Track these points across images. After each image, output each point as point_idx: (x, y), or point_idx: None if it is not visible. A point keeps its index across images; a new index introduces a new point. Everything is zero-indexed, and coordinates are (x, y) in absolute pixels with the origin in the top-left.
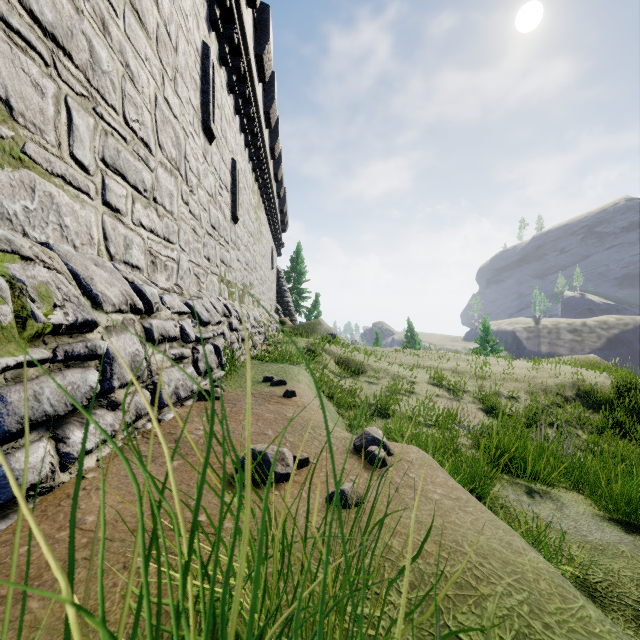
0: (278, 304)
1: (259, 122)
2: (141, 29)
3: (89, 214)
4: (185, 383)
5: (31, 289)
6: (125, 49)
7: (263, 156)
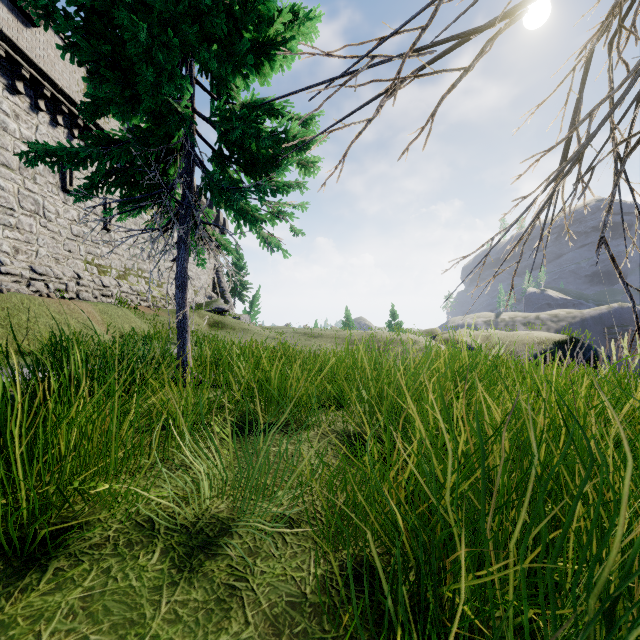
0: (214, 292)
1: None
2: (9, 170)
3: None
4: (19, 290)
5: None
6: None
7: None
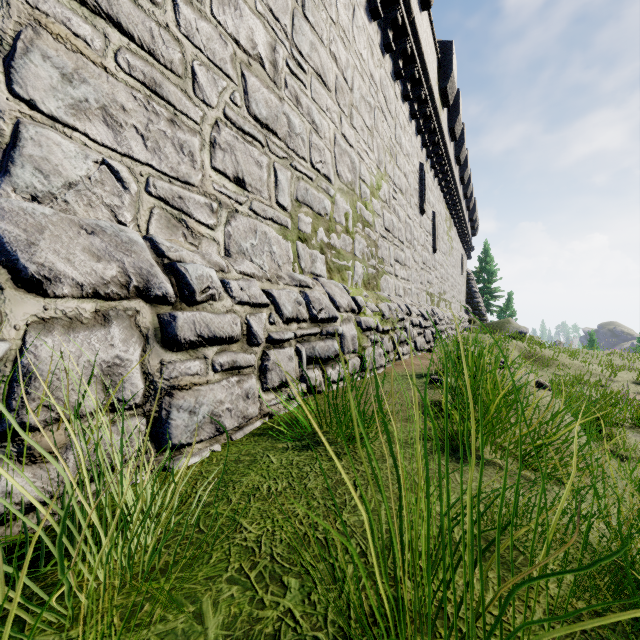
0: (468, 305)
1: (451, 170)
2: (401, 195)
3: (392, 281)
4: (422, 344)
5: (396, 310)
6: (398, 211)
7: (454, 190)
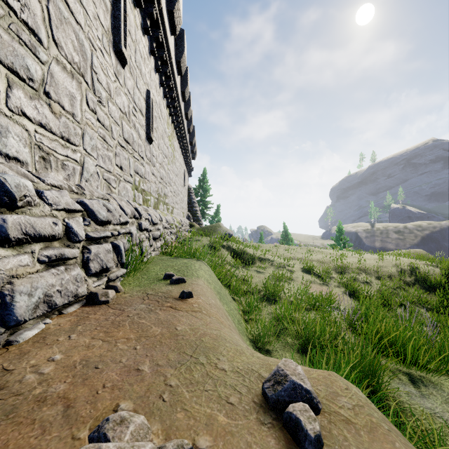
0: (189, 212)
1: (171, 67)
2: None
3: None
4: (65, 288)
5: None
6: None
7: (175, 96)
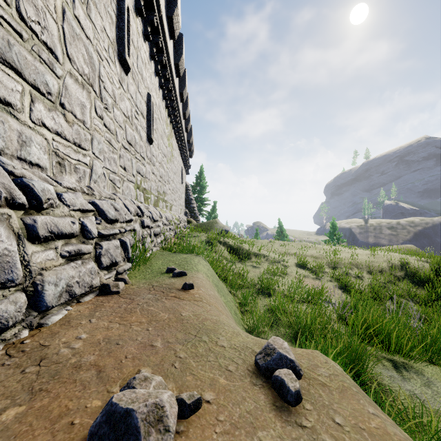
0: (186, 209)
1: (170, 70)
2: None
3: None
4: (82, 279)
5: None
6: None
7: (174, 97)
